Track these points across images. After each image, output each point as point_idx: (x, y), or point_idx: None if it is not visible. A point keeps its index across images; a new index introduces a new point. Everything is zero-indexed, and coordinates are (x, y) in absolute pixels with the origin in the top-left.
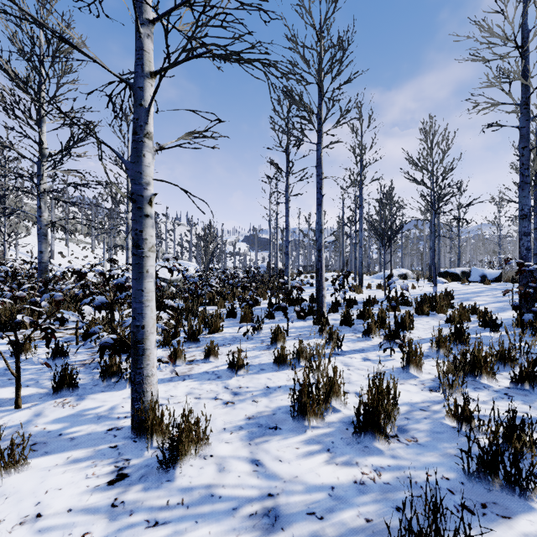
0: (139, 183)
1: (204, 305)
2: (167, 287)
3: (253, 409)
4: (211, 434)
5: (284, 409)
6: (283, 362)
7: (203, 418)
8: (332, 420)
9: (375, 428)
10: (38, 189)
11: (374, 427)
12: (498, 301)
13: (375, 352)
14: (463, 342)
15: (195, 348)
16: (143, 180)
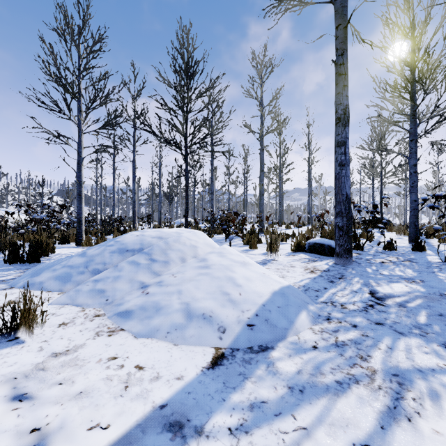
0: (81, 178)
1: None
2: None
3: None
4: None
5: None
6: None
7: None
8: None
9: None
10: None
11: None
12: None
13: None
14: None
15: None
16: (82, 177)
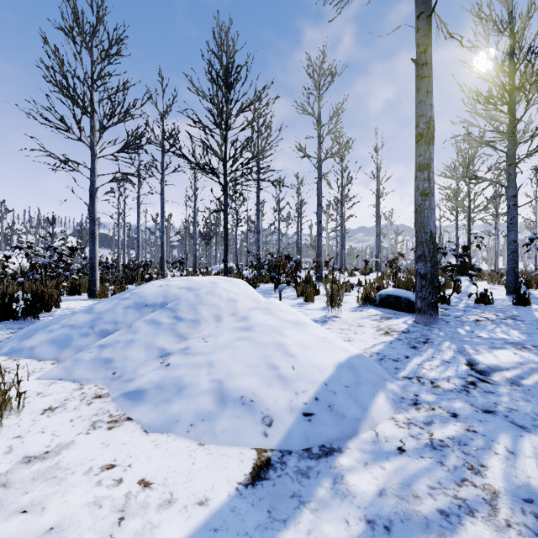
0: (94, 213)
1: None
2: None
3: None
4: None
5: None
6: None
7: None
8: None
9: None
10: None
11: None
12: None
13: None
14: None
15: None
16: (95, 212)
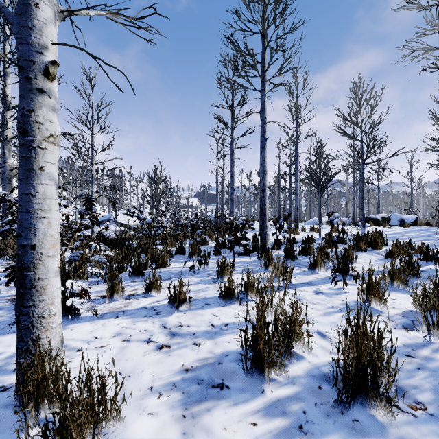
0: (29, 44)
1: (157, 245)
2: (128, 231)
3: (193, 355)
4: (130, 397)
5: (233, 355)
6: (230, 296)
7: (126, 370)
8: (297, 373)
9: (365, 390)
10: (0, 136)
11: (363, 389)
12: (425, 239)
13: (325, 285)
14: (414, 275)
15: (138, 282)
16: (34, 40)
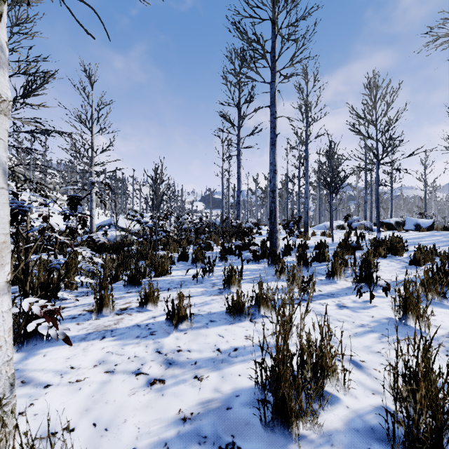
0: None
1: (158, 250)
2: (130, 236)
3: (194, 395)
4: None
5: (245, 395)
6: (239, 312)
7: (103, 419)
8: (333, 425)
9: None
10: None
11: None
12: (447, 245)
13: (348, 297)
14: (448, 285)
15: (134, 293)
16: None
